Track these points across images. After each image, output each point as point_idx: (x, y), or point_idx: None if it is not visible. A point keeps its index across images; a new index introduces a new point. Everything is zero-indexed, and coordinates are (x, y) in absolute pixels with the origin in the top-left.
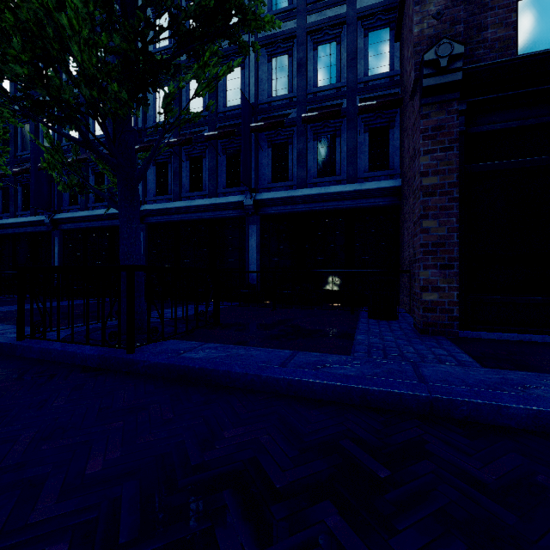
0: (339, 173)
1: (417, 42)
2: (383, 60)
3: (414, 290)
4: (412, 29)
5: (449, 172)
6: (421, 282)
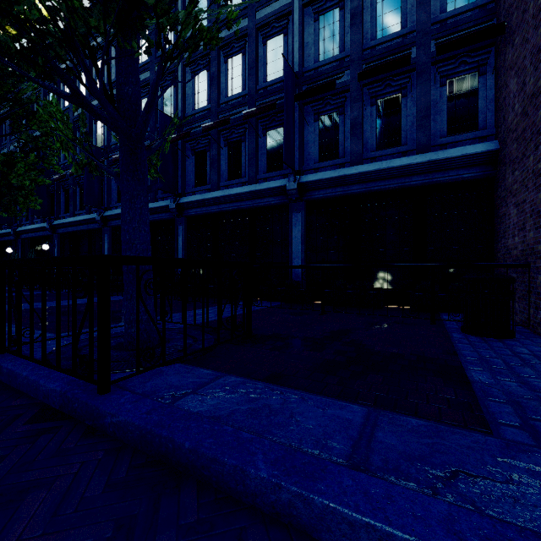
0: (405, 142)
1: None
2: None
3: None
4: None
5: None
6: None
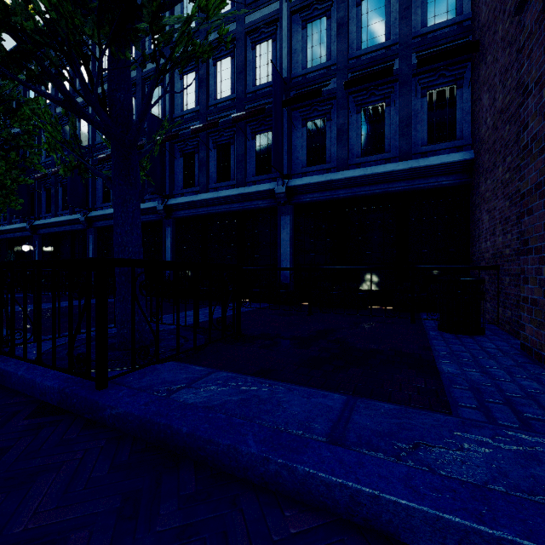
0: (388, 149)
1: None
2: (447, 4)
3: (523, 294)
4: None
5: None
6: None
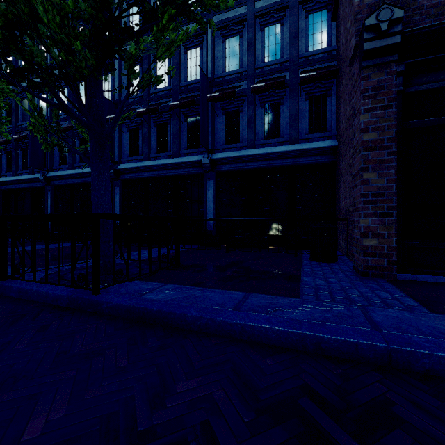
0: (282, 135)
1: (357, 11)
2: (321, 38)
3: (354, 235)
4: (352, 0)
5: (388, 128)
6: (362, 229)
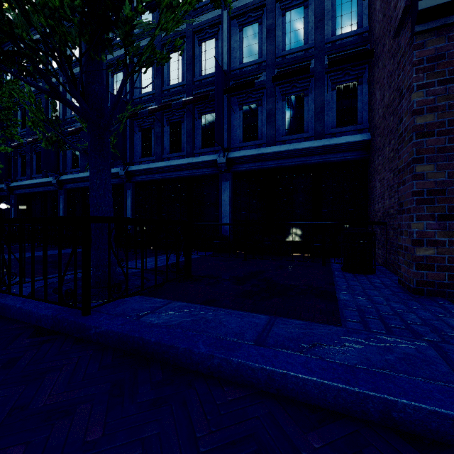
0: (306, 130)
1: None
2: (351, 19)
3: (400, 243)
4: None
5: (450, 107)
6: (414, 235)
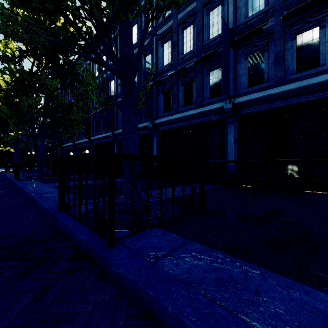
0: (323, 63)
1: None
2: None
3: None
4: None
5: None
6: None
